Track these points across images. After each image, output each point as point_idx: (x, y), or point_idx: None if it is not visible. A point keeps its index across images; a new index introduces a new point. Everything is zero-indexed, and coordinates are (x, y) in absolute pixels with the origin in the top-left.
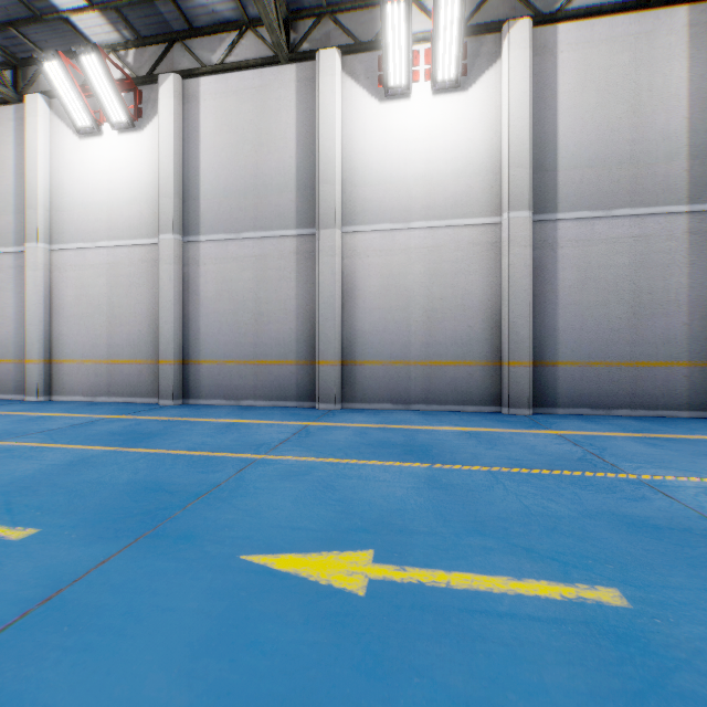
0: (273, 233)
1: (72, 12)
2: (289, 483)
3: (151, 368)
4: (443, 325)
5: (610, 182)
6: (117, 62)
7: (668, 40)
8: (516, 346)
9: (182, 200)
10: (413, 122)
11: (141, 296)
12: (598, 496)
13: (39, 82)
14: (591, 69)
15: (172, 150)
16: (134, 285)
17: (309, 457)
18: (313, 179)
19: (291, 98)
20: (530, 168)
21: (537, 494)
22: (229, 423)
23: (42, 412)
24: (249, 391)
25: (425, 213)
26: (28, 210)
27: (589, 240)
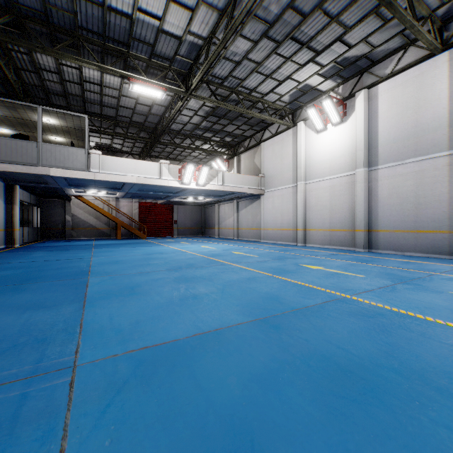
0: (428, 156)
1: (318, 85)
2: None
3: (351, 233)
4: None
5: None
6: (333, 94)
7: None
8: None
9: (368, 150)
10: None
11: (345, 199)
12: None
13: (300, 116)
14: None
15: (363, 127)
16: (342, 195)
17: None
18: None
19: (442, 73)
20: None
21: None
22: (405, 261)
23: (310, 249)
24: (410, 247)
25: None
26: (297, 169)
27: None
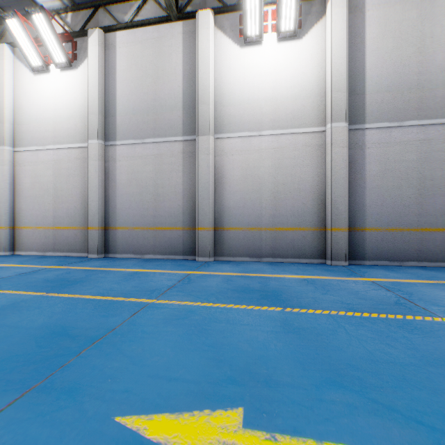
0: (166, 139)
1: None
2: (171, 327)
3: (83, 232)
4: (285, 202)
5: (402, 102)
6: (60, 22)
7: (444, 1)
8: (336, 217)
9: (104, 116)
10: (264, 61)
11: (76, 183)
12: (426, 340)
13: (7, 36)
14: (389, 22)
15: (97, 82)
16: (71, 175)
17: (189, 302)
18: (194, 101)
19: (179, 46)
20: (346, 92)
21: (375, 338)
22: (133, 272)
23: (4, 263)
24: (150, 248)
25: (272, 125)
26: None
27: (387, 142)
